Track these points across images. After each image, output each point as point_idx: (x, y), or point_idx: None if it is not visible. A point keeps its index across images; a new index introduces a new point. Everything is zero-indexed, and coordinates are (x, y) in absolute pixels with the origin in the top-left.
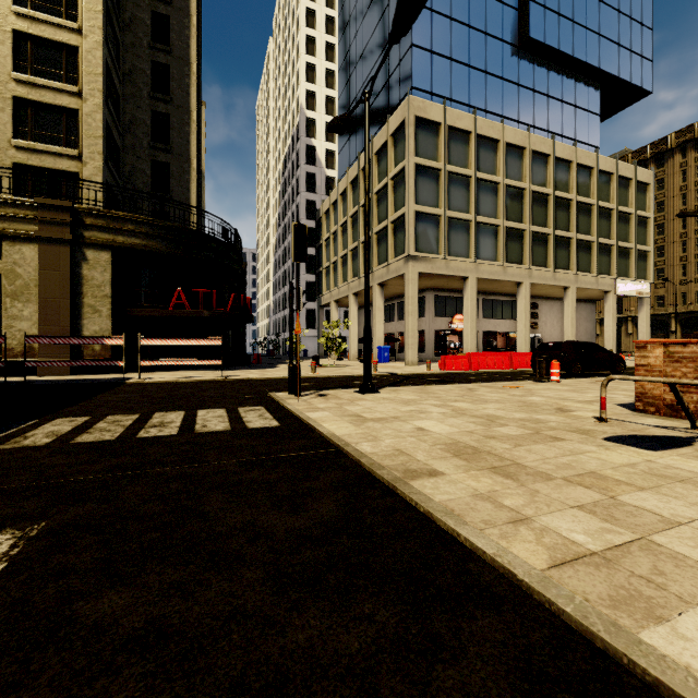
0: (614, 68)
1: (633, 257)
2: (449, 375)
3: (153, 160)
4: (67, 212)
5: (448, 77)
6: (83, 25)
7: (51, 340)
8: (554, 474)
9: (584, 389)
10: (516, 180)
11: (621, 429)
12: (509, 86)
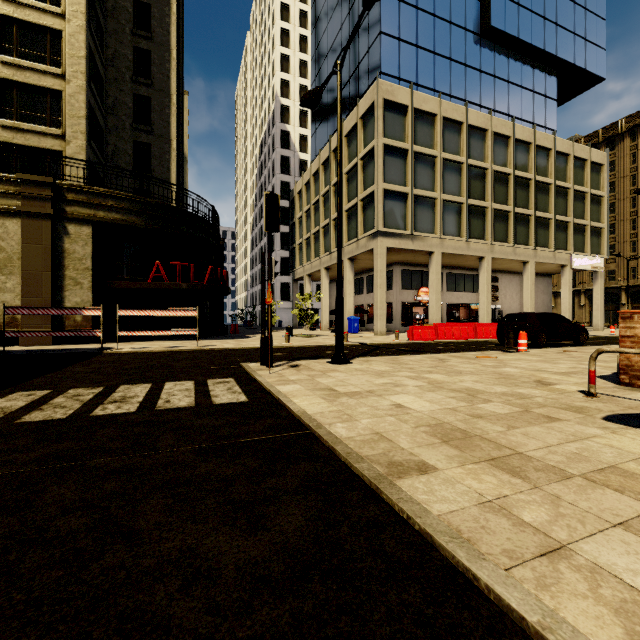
0: (570, 55)
1: (588, 234)
2: (418, 345)
3: (135, 141)
4: (48, 187)
5: (415, 64)
6: (66, 10)
7: (30, 311)
8: (569, 470)
9: (554, 360)
10: (478, 160)
11: (615, 406)
12: (472, 72)
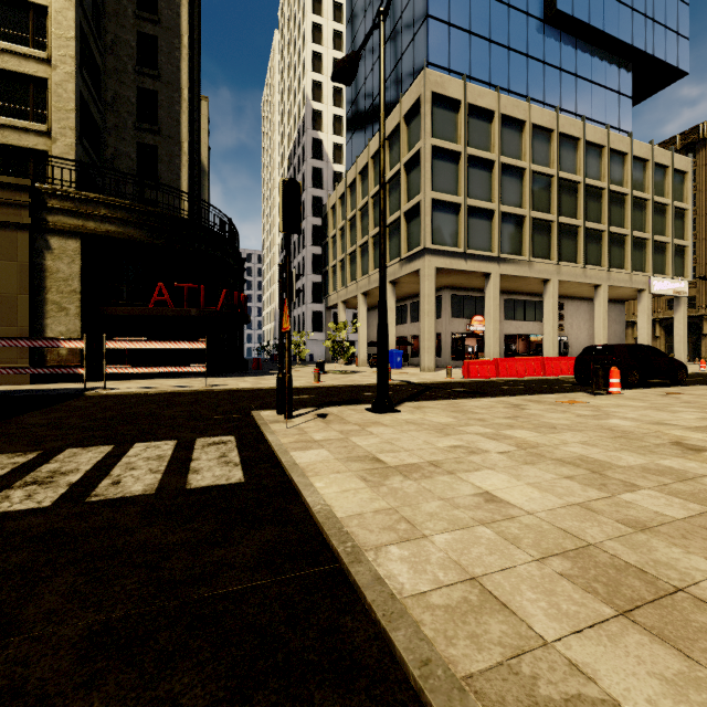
0: (648, 45)
1: (669, 253)
2: (477, 384)
3: (139, 143)
4: (25, 191)
5: (468, 53)
6: None
7: None
8: None
9: (667, 406)
10: (543, 166)
11: None
12: (534, 64)
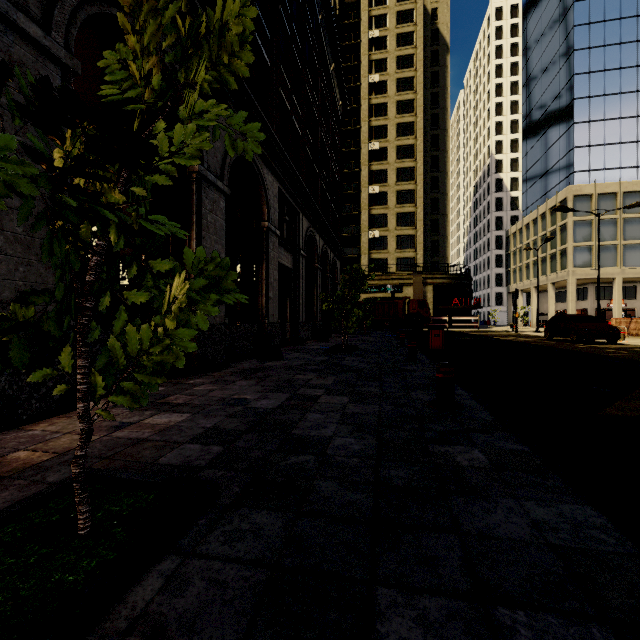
0: None
1: None
2: None
3: (431, 240)
4: (421, 275)
5: (602, 156)
6: (417, 204)
7: None
8: None
9: None
10: None
11: None
12: None
